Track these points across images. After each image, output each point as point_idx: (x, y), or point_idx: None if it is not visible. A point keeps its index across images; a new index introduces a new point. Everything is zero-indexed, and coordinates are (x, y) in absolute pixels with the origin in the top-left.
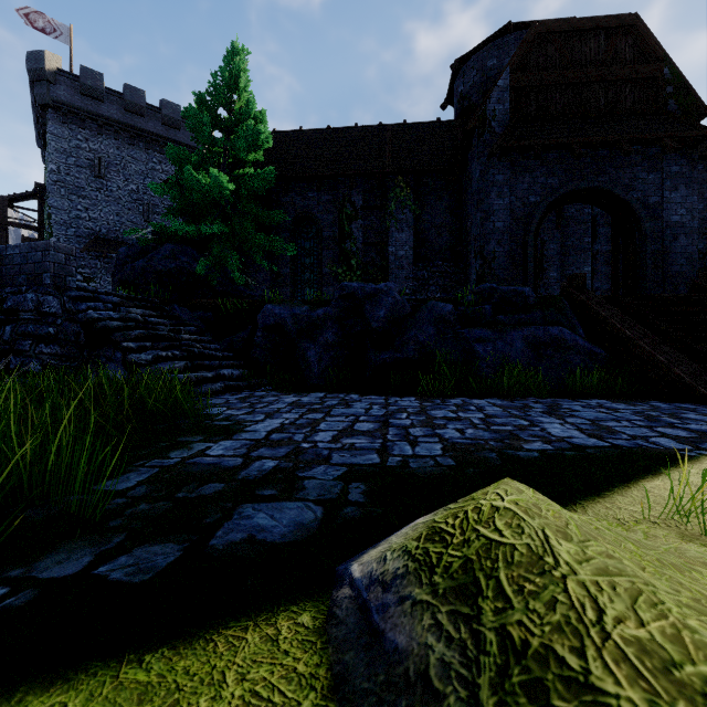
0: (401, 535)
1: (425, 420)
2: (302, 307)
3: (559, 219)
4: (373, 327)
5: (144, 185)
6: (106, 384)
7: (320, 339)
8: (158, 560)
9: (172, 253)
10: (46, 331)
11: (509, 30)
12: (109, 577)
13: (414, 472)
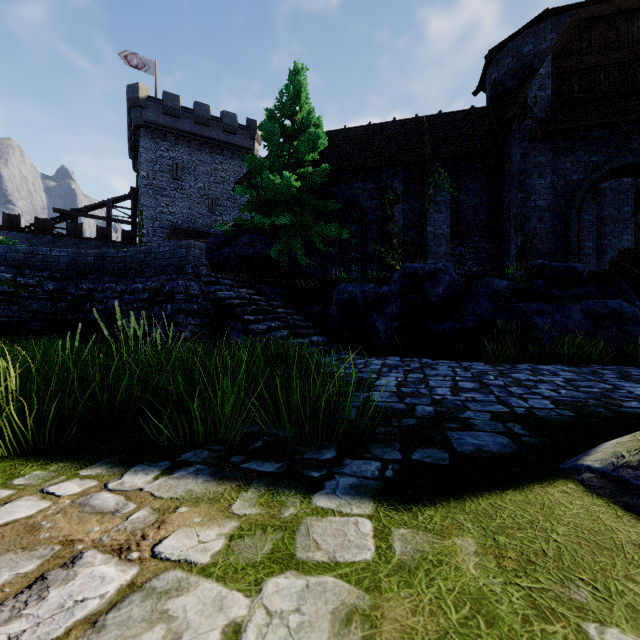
0: (611, 448)
1: (514, 381)
2: (369, 285)
3: (595, 190)
4: (433, 301)
5: (209, 182)
6: (274, 349)
7: (386, 312)
8: (439, 456)
9: (250, 241)
10: (192, 308)
11: (546, 17)
12: (425, 461)
13: (546, 418)
